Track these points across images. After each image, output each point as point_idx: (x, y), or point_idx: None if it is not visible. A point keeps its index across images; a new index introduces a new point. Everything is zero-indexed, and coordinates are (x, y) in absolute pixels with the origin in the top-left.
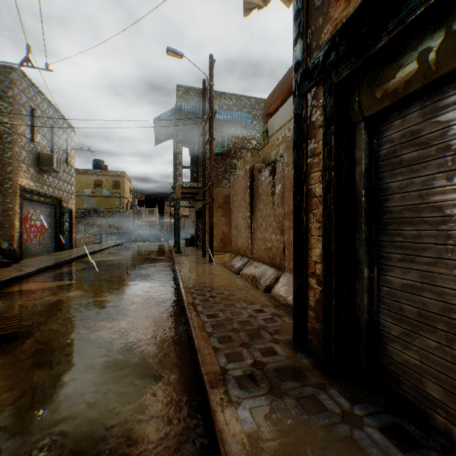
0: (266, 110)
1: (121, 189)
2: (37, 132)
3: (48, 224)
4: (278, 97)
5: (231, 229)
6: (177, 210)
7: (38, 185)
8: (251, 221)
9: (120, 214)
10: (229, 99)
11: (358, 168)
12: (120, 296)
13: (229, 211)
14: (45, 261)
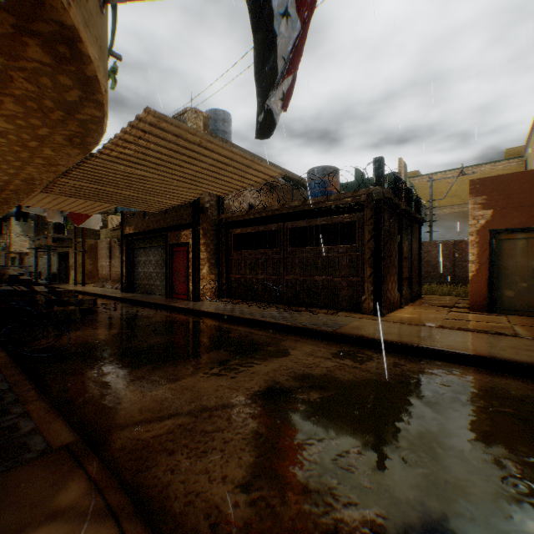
0: None
1: None
2: None
3: None
4: None
5: (95, 267)
6: (50, 254)
7: None
8: (110, 264)
9: None
10: None
11: (131, 256)
12: None
13: (93, 255)
14: None
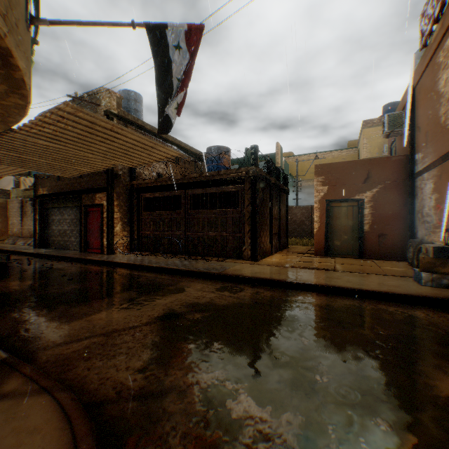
0: None
1: None
2: None
3: None
4: None
5: (5, 225)
6: None
7: None
8: (23, 222)
9: None
10: None
11: (46, 215)
12: None
13: (3, 213)
14: None
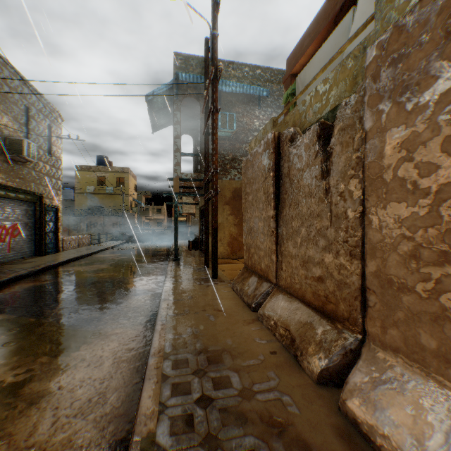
0: (290, 70)
1: (125, 186)
2: (2, 112)
3: (23, 224)
4: (309, 44)
5: (241, 230)
6: (175, 207)
7: (3, 177)
8: (275, 225)
9: (122, 212)
10: (239, 70)
11: None
12: (37, 365)
13: (238, 208)
14: (1, 273)
